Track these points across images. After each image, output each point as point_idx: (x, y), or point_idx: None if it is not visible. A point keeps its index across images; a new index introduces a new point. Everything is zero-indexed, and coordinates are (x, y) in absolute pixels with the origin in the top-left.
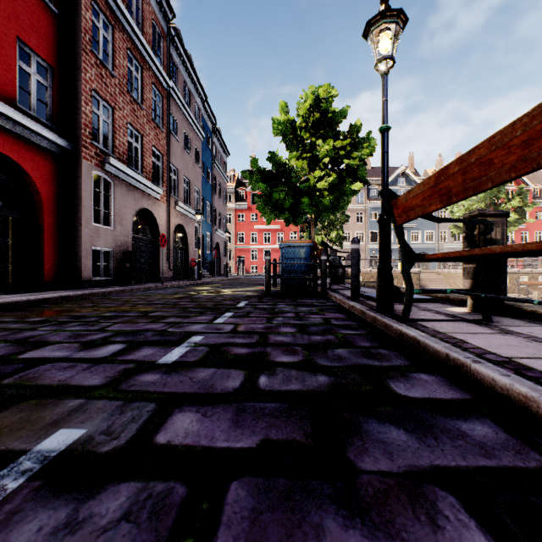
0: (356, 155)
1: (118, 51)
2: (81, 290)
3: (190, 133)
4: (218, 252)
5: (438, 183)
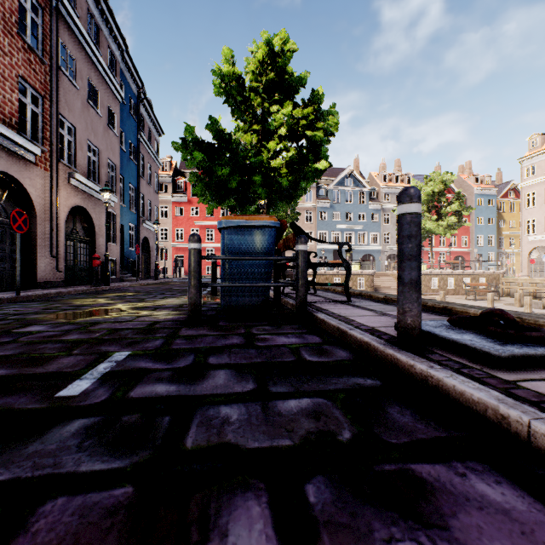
0: (321, 125)
1: None
2: None
3: (99, 84)
4: (147, 250)
5: None
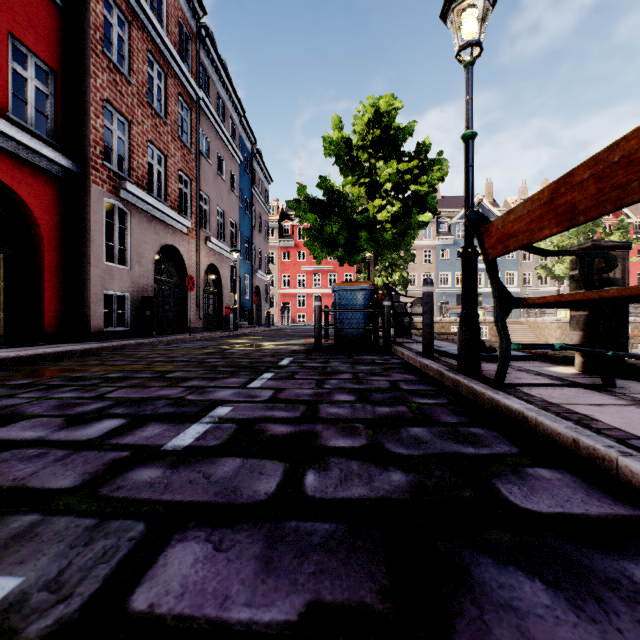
0: (424, 180)
1: (136, 53)
2: (89, 343)
3: (224, 154)
4: (258, 298)
5: (555, 197)
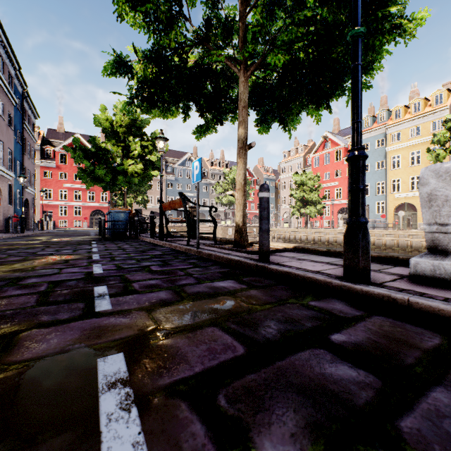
0: (155, 154)
1: None
2: None
3: (4, 99)
4: (26, 208)
5: (170, 204)
